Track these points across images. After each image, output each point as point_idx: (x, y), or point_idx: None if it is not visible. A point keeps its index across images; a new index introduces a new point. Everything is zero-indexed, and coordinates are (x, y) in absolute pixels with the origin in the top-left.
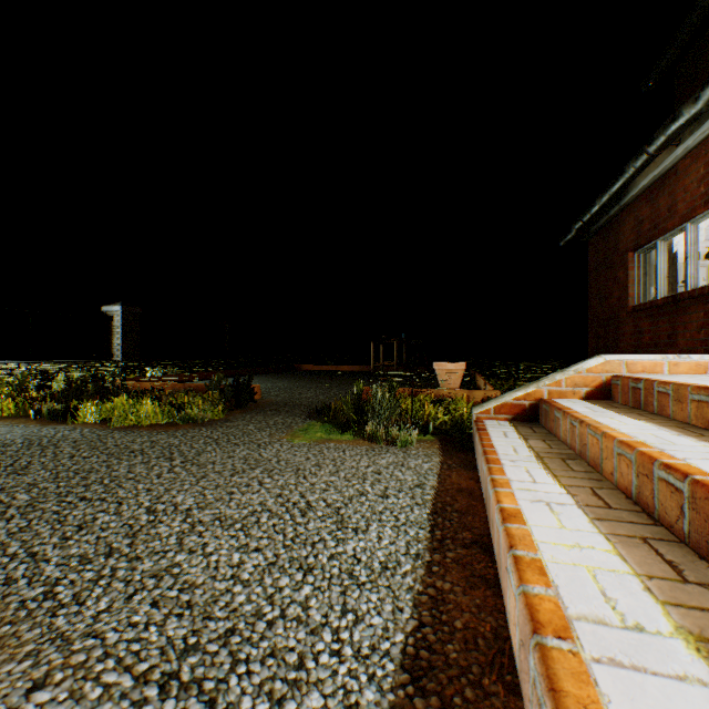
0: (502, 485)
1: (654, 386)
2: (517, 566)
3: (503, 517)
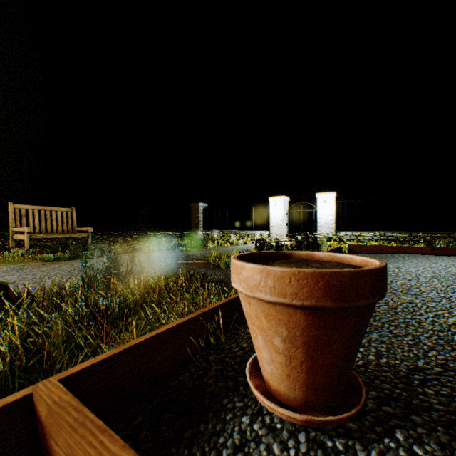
0: None
1: None
2: None
3: None
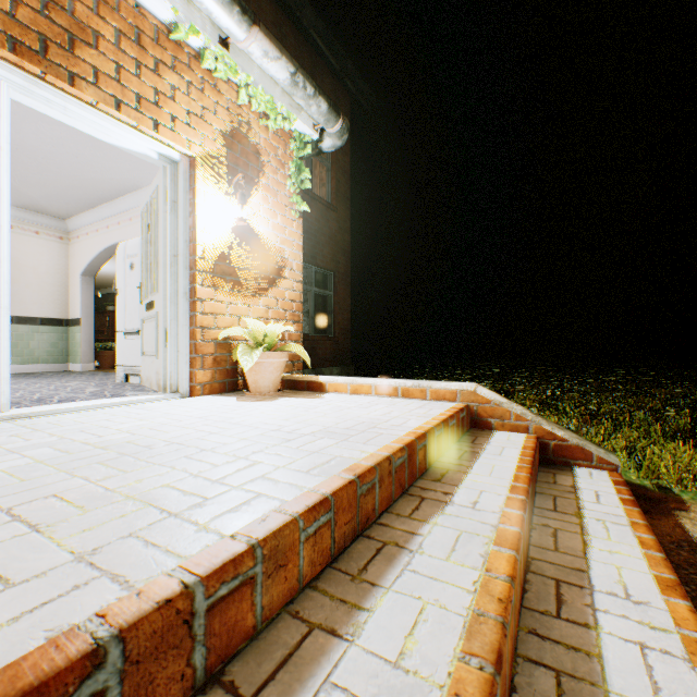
0: (696, 643)
1: (199, 601)
2: (657, 546)
3: (678, 584)
